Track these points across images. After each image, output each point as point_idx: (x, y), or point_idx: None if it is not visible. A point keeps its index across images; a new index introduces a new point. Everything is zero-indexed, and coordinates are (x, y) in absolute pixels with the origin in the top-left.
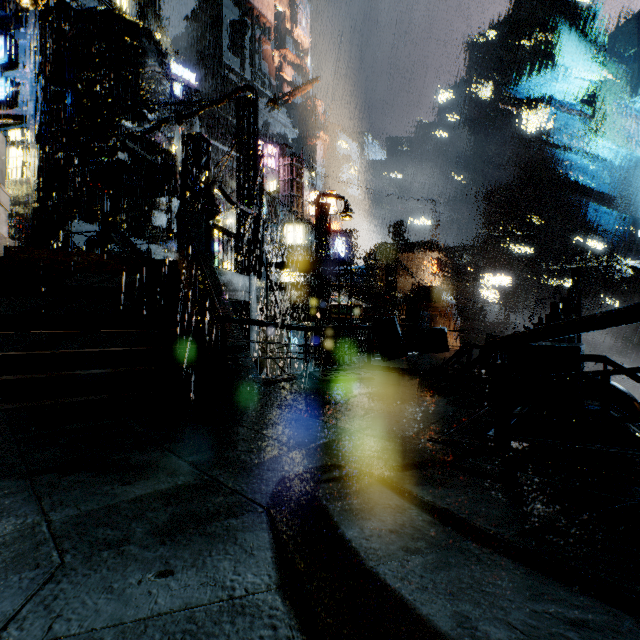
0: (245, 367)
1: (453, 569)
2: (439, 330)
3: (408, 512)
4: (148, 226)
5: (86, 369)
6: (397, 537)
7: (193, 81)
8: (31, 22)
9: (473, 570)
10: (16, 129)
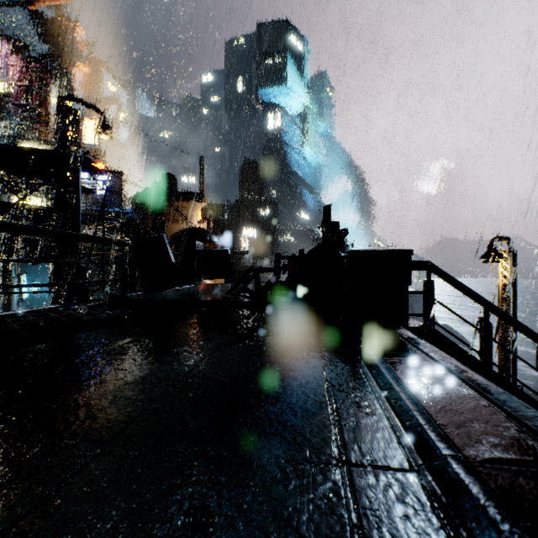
0: None
1: None
2: (222, 252)
3: None
4: None
5: None
6: None
7: None
8: None
9: None
10: None
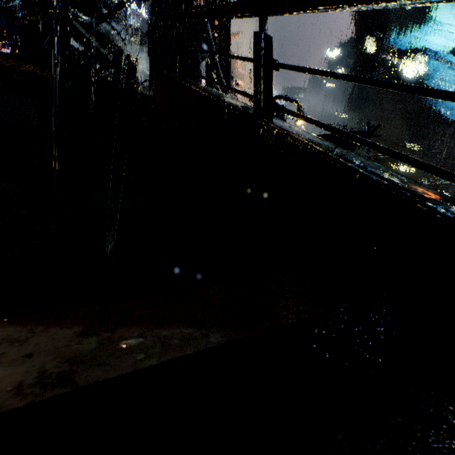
0: None
1: None
2: None
3: None
4: None
5: None
6: None
7: (143, 14)
8: None
9: None
10: None
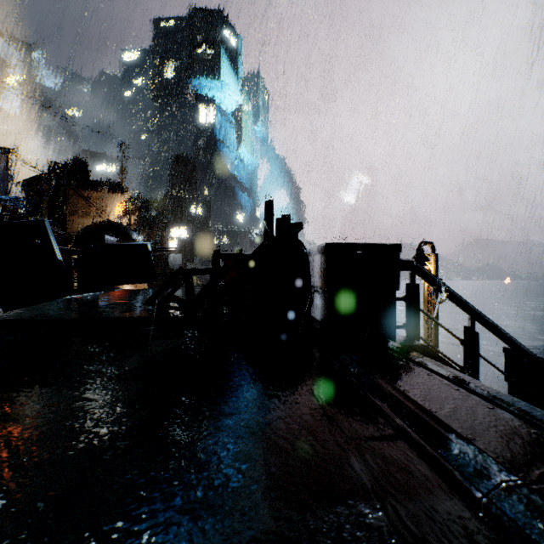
0: None
1: None
2: (139, 247)
3: None
4: None
5: None
6: None
7: None
8: None
9: None
10: None
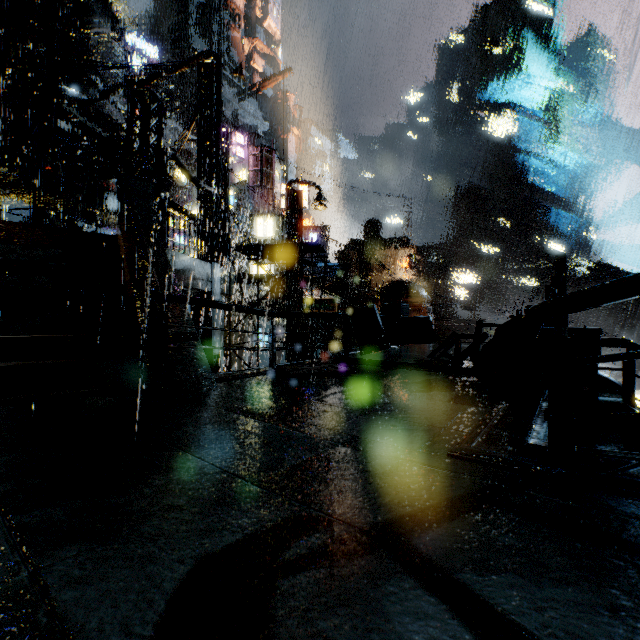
0: (192, 359)
1: None
2: (423, 319)
3: None
4: (98, 209)
5: None
6: None
7: (153, 57)
8: None
9: None
10: None
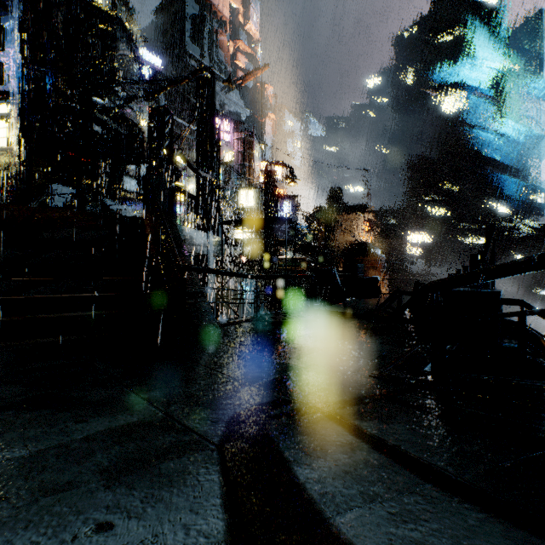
0: (202, 311)
1: (420, 521)
2: (373, 279)
3: (360, 450)
4: (119, 190)
5: (58, 313)
6: (352, 480)
7: (159, 65)
8: (15, 10)
9: (442, 523)
10: (2, 104)
